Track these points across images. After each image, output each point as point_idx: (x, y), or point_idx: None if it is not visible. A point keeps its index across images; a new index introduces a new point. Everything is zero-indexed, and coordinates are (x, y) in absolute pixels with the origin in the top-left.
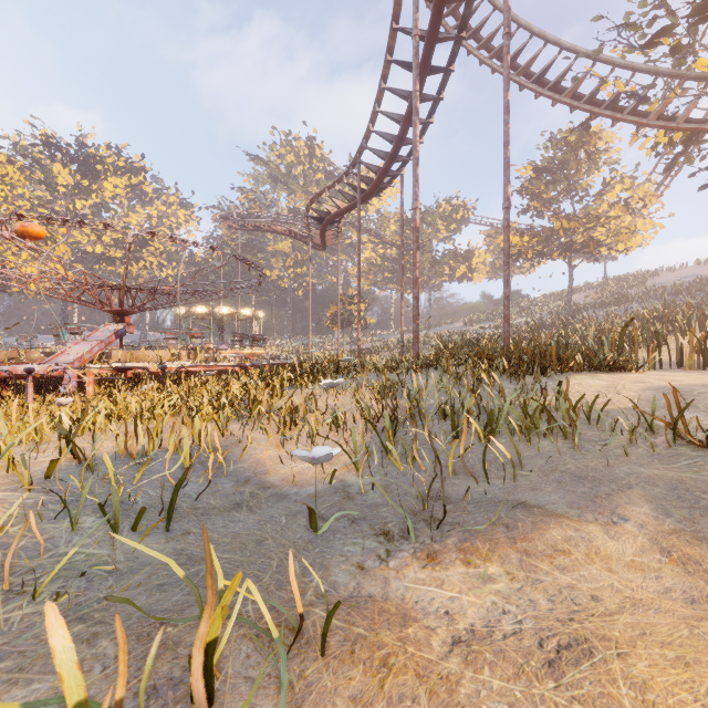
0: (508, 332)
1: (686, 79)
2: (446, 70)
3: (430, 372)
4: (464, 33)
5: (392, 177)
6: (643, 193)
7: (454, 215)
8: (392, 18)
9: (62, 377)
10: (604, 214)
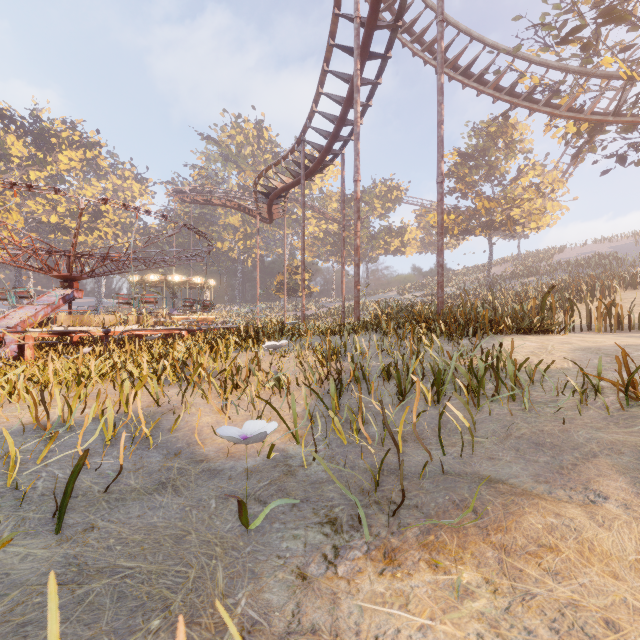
0: (441, 298)
1: (592, 76)
2: (384, 56)
3: (371, 335)
4: (400, 22)
5: (334, 156)
6: (552, 178)
7: (388, 195)
8: (334, 4)
9: (1, 341)
10: (519, 196)
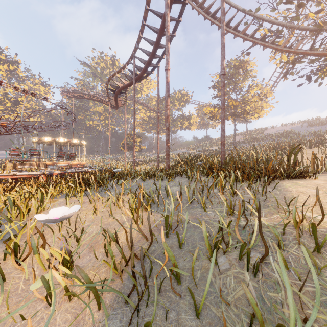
0: (224, 152)
1: (297, 29)
2: (183, 2)
3: (178, 179)
4: None
5: (153, 68)
6: (266, 91)
7: (182, 98)
8: None
9: None
10: (249, 100)
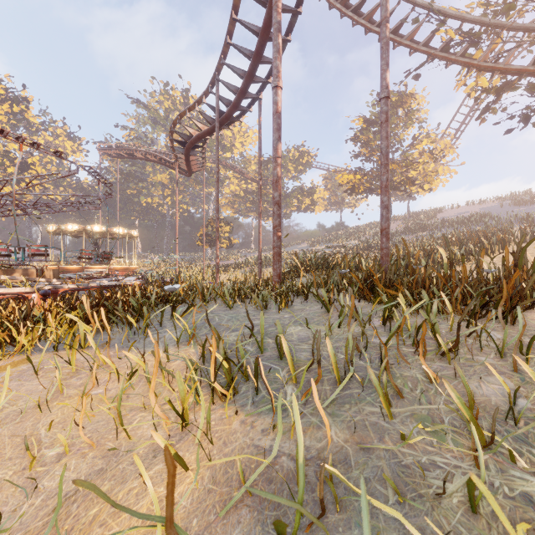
0: (387, 249)
1: (507, 29)
2: None
3: (300, 304)
4: None
5: (250, 102)
6: (444, 145)
7: (300, 159)
8: None
9: None
10: (414, 161)
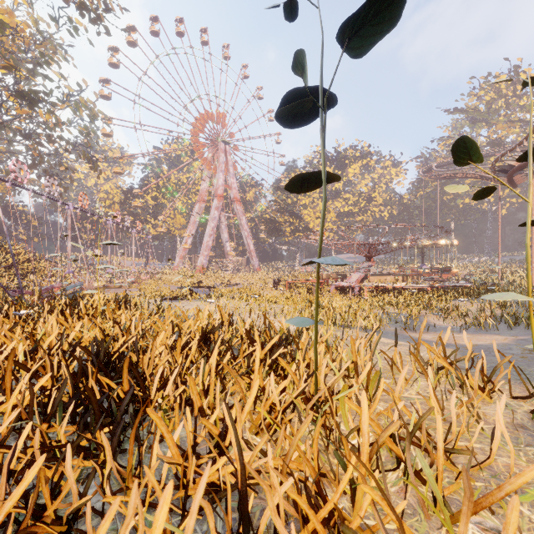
0: None
1: None
2: None
3: None
4: None
5: None
6: None
7: None
8: None
9: (354, 288)
10: None
